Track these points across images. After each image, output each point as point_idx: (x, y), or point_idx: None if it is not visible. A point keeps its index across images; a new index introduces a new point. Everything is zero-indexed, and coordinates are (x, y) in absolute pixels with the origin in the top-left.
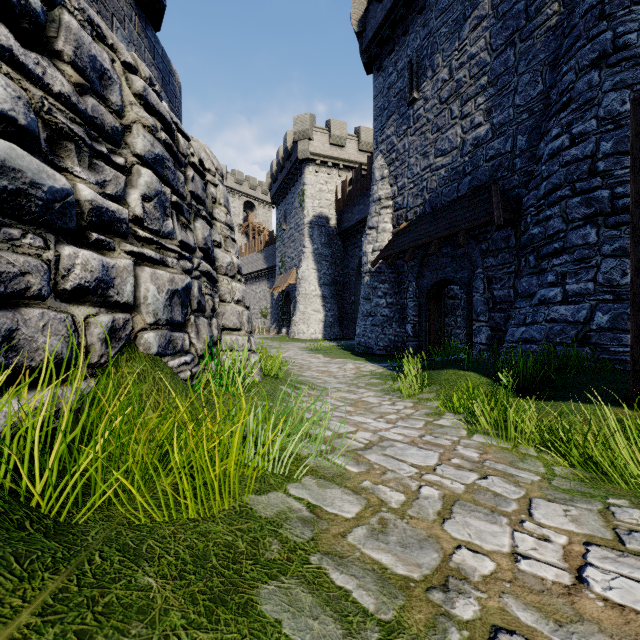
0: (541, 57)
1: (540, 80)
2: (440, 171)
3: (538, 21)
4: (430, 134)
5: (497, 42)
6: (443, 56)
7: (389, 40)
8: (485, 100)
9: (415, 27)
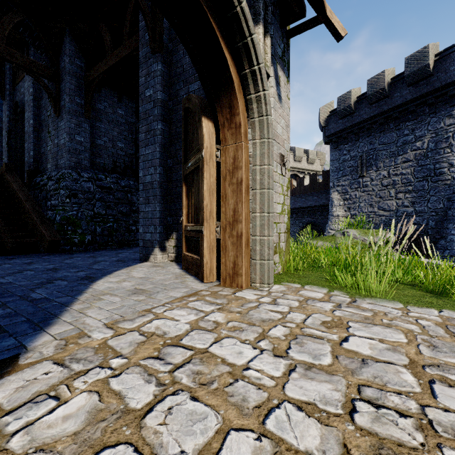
0: (442, 193)
1: (441, 202)
2: (382, 217)
3: (440, 178)
4: (375, 197)
5: (418, 175)
6: (384, 164)
7: (345, 138)
8: (411, 197)
9: (364, 141)
